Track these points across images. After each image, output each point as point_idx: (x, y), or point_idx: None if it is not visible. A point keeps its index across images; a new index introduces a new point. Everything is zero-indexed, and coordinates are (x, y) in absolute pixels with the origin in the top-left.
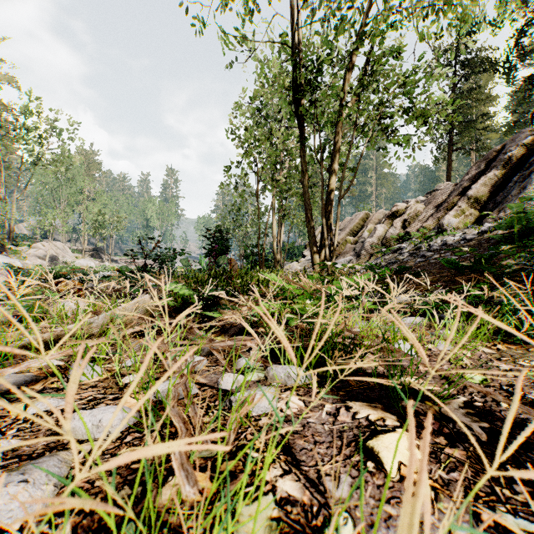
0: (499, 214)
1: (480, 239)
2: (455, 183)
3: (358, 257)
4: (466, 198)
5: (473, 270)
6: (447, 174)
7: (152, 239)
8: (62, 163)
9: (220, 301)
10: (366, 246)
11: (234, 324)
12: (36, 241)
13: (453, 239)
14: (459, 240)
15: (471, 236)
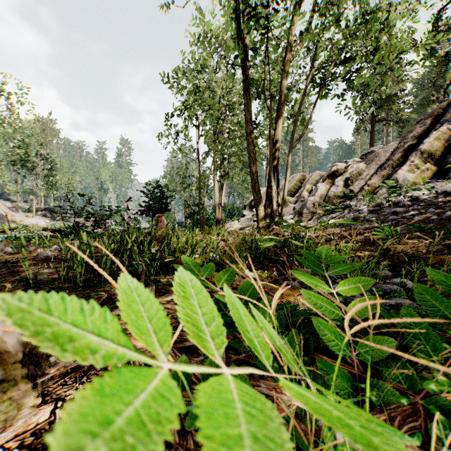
0: None
1: None
2: (398, 141)
3: (300, 215)
4: (419, 152)
5: None
6: (371, 143)
7: (81, 195)
8: (11, 125)
9: None
10: (308, 205)
11: None
12: None
13: (422, 194)
14: (432, 194)
15: None
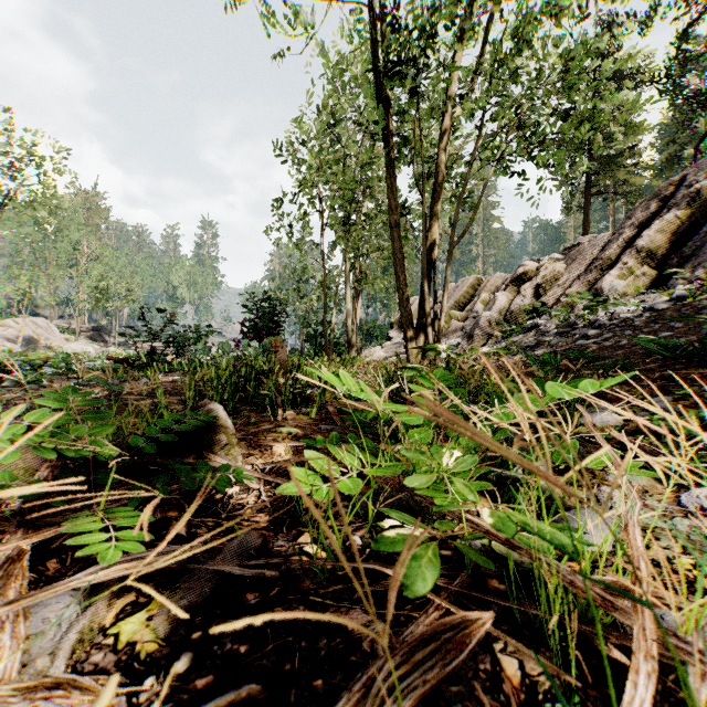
0: (694, 271)
1: (677, 308)
2: (611, 232)
3: (470, 339)
4: (635, 250)
5: (706, 359)
6: (584, 227)
7: (161, 310)
8: (45, 205)
9: (215, 437)
10: (482, 323)
11: (236, 511)
12: (9, 317)
13: (627, 311)
14: (638, 311)
15: (662, 304)
